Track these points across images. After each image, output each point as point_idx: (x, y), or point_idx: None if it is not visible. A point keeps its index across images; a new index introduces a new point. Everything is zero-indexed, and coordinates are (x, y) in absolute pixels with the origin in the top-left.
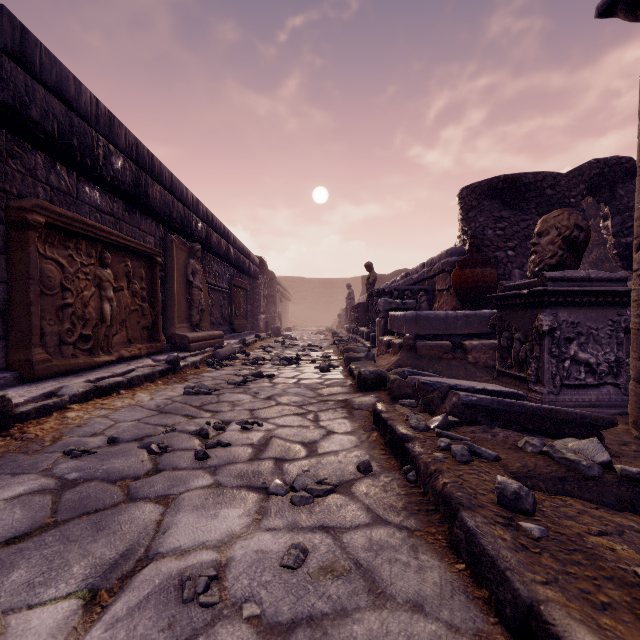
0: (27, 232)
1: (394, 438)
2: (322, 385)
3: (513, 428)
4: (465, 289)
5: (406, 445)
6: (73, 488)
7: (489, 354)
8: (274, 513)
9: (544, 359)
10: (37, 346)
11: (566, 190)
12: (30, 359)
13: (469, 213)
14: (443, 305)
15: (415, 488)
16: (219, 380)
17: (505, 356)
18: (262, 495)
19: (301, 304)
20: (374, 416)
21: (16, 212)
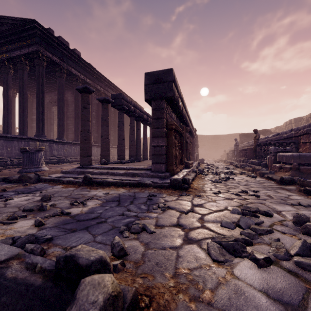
0: (172, 131)
1: None
2: (260, 182)
3: None
4: None
5: None
6: (232, 200)
7: None
8: (301, 208)
9: None
10: (173, 165)
11: None
12: (173, 169)
13: None
14: (306, 149)
15: None
16: (214, 179)
17: None
18: (290, 205)
19: (202, 148)
20: (306, 191)
21: (169, 126)
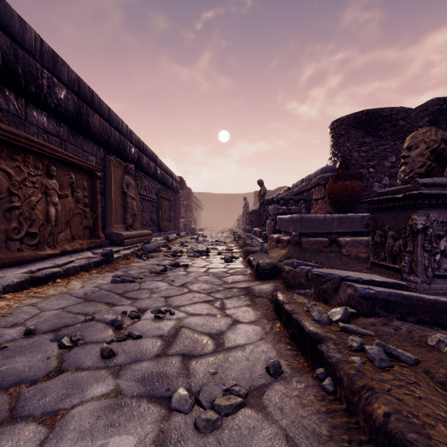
0: None
1: (301, 334)
2: (227, 273)
3: (410, 320)
4: (338, 197)
5: (319, 347)
6: None
7: (359, 248)
8: (174, 444)
9: (417, 253)
10: None
11: (415, 121)
12: None
13: (339, 140)
14: (318, 210)
15: (336, 402)
16: (144, 269)
17: (378, 250)
18: (164, 409)
19: (210, 212)
20: (276, 306)
21: None
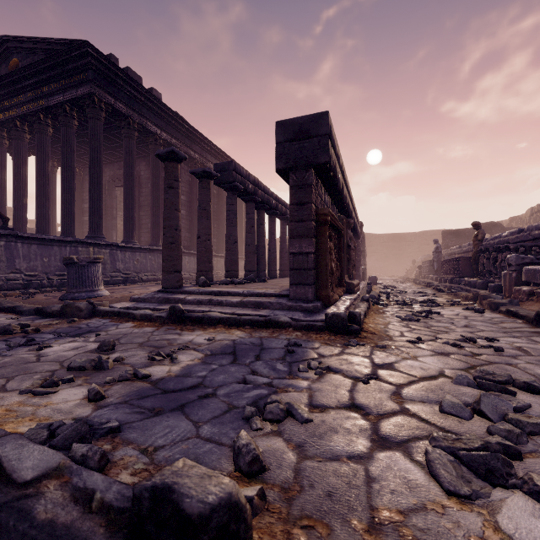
0: (325, 226)
1: None
2: (494, 321)
3: None
4: None
5: None
6: (448, 355)
7: None
8: None
9: None
10: (329, 288)
11: None
12: (328, 295)
13: None
14: None
15: None
16: (403, 314)
17: None
18: None
19: (371, 257)
20: None
21: (321, 216)
